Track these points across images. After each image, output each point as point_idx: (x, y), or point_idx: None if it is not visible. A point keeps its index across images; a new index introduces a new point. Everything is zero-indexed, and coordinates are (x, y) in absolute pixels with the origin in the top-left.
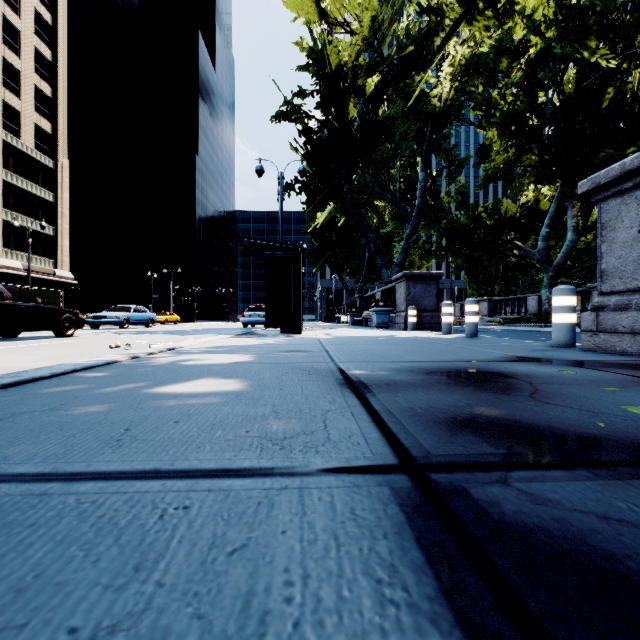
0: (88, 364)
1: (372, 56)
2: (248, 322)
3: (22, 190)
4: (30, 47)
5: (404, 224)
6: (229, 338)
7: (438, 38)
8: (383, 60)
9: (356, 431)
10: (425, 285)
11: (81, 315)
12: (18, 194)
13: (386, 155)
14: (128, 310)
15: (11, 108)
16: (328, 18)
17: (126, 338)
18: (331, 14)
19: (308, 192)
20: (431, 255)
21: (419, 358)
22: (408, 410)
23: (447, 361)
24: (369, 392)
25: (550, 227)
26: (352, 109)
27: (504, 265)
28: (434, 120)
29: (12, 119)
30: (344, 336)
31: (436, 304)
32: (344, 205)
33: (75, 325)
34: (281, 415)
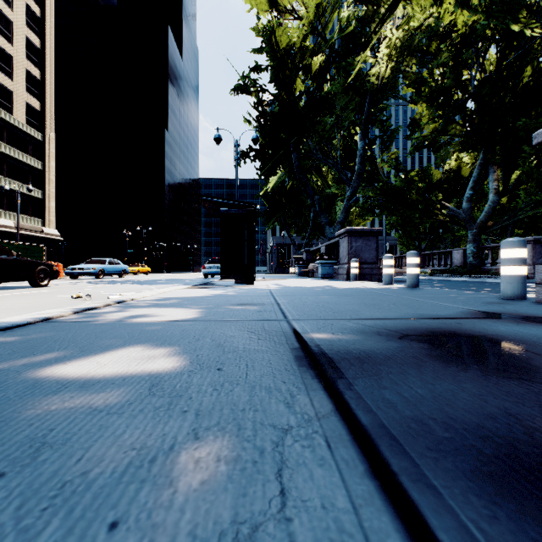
0: (6, 324)
1: (317, 40)
2: (208, 273)
3: (14, 159)
4: (21, 36)
5: (345, 187)
6: (185, 289)
7: (375, 24)
8: (326, 43)
9: (349, 524)
10: (366, 240)
11: (55, 267)
12: (11, 162)
13: (329, 127)
14: (103, 262)
15: (5, 88)
16: (278, 6)
17: (95, 288)
18: (281, 3)
19: (261, 159)
20: (369, 214)
21: (378, 314)
22: (419, 429)
23: (411, 318)
24: (340, 377)
25: (473, 189)
26: (300, 84)
27: (433, 223)
28: (371, 95)
29: (5, 98)
30: (294, 287)
31: (375, 257)
32: (292, 171)
33: (50, 276)
34: (202, 447)
